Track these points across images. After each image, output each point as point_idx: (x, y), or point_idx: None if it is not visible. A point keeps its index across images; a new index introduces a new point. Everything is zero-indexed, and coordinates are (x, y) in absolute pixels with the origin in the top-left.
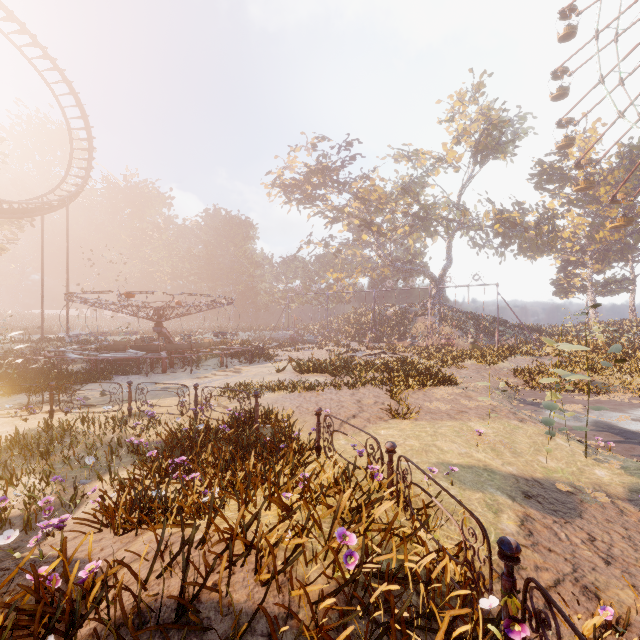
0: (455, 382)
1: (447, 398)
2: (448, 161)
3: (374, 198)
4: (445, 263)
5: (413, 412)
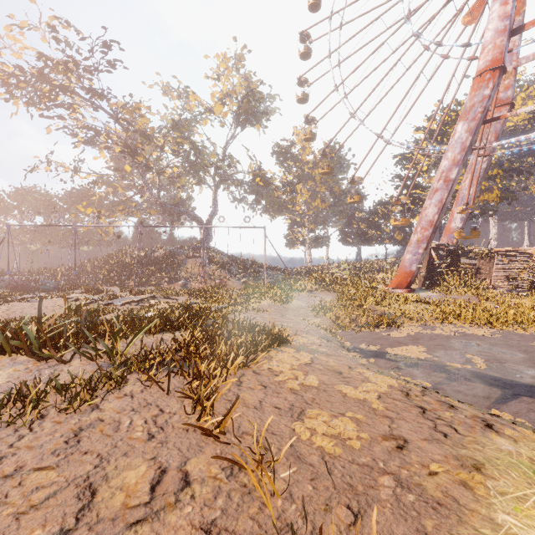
0: (289, 339)
1: (311, 385)
2: (215, 114)
3: (140, 127)
4: (212, 210)
5: (312, 517)
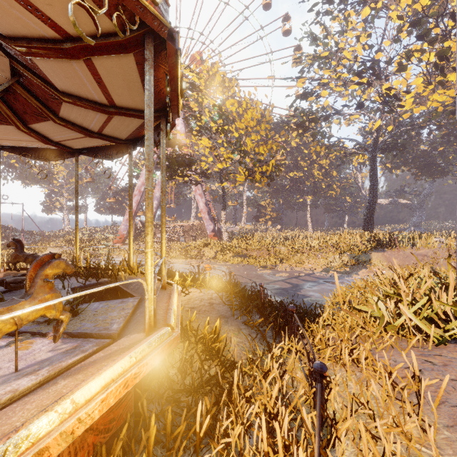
0: None
1: None
2: None
3: None
4: None
5: None
